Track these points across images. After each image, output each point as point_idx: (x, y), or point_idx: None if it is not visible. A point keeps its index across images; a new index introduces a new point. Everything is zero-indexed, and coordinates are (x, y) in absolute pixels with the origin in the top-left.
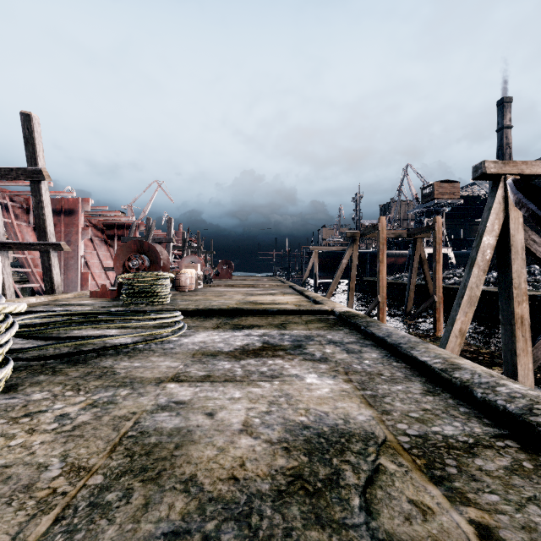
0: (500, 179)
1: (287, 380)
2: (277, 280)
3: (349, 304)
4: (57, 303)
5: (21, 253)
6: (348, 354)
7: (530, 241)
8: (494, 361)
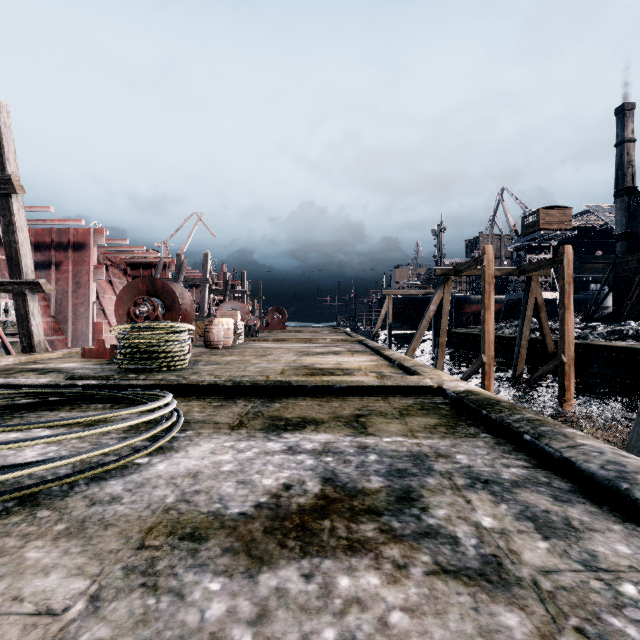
0: None
1: None
2: (341, 332)
3: (438, 365)
4: (25, 368)
5: None
6: (548, 541)
7: None
8: None
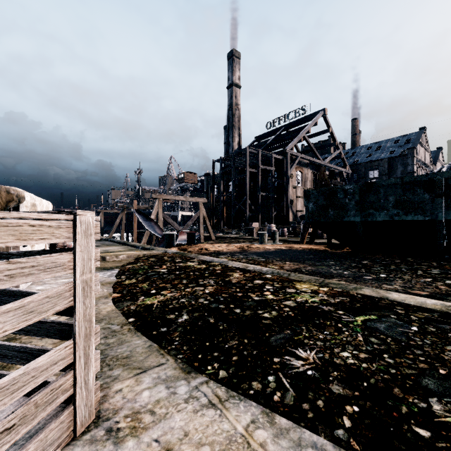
0: (157, 199)
1: None
2: None
3: None
4: None
5: None
6: (102, 243)
7: (166, 217)
8: None
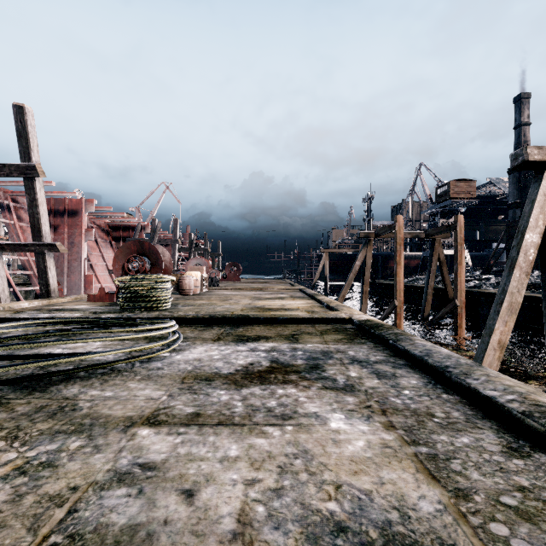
0: (545, 167)
1: (304, 424)
2: (286, 283)
3: (362, 309)
4: (50, 308)
5: (23, 255)
6: (380, 380)
7: None
8: (528, 373)
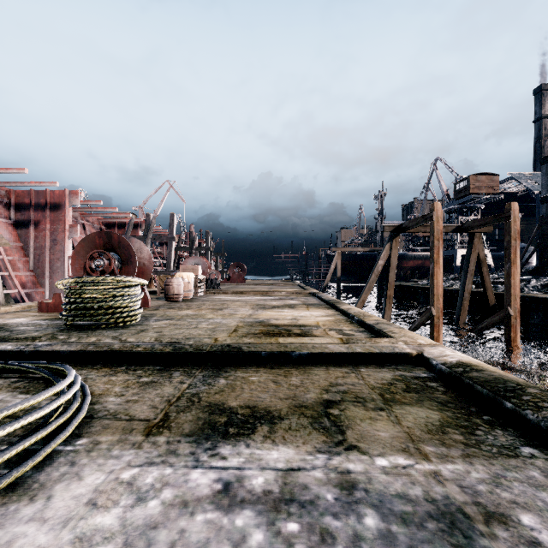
0: None
1: None
2: (295, 285)
3: (386, 316)
4: None
5: None
6: None
7: None
8: None
